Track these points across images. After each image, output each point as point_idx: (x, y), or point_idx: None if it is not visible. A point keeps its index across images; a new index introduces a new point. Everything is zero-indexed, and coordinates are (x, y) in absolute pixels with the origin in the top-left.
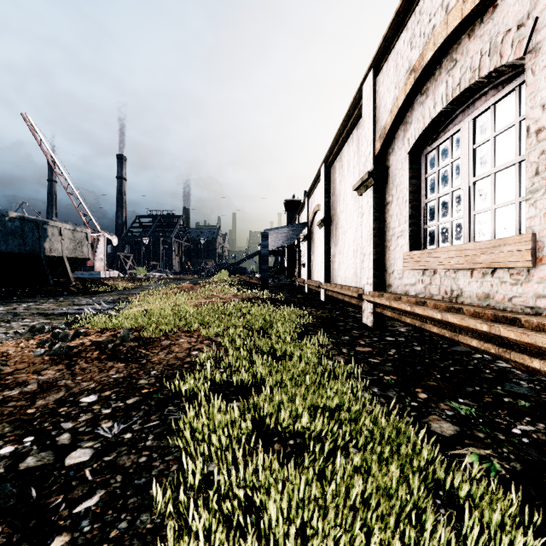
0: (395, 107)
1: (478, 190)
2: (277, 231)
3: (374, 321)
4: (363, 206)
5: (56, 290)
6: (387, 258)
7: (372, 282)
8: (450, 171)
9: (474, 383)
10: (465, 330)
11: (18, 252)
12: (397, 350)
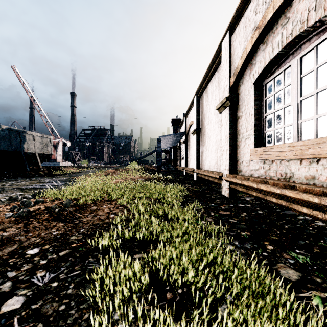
0: (244, 54)
1: (304, 106)
2: (167, 137)
3: (230, 193)
4: (222, 120)
5: (31, 173)
6: (238, 152)
7: (228, 168)
8: (283, 94)
9: (304, 237)
10: (298, 201)
11: (7, 150)
12: (247, 213)
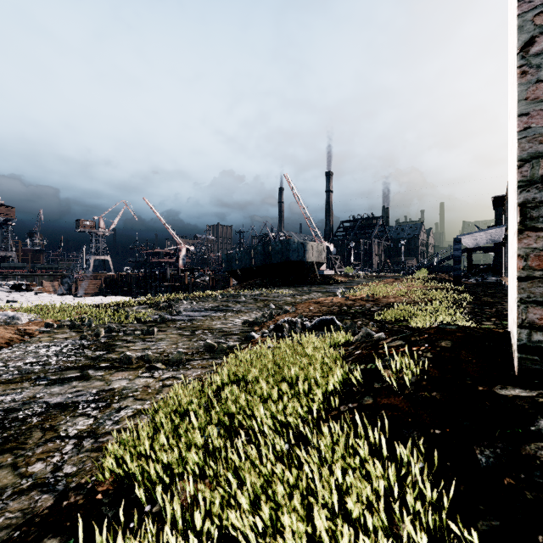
0: None
1: None
2: (471, 235)
3: None
4: None
5: (311, 281)
6: None
7: None
8: None
9: None
10: None
11: (296, 261)
12: None
